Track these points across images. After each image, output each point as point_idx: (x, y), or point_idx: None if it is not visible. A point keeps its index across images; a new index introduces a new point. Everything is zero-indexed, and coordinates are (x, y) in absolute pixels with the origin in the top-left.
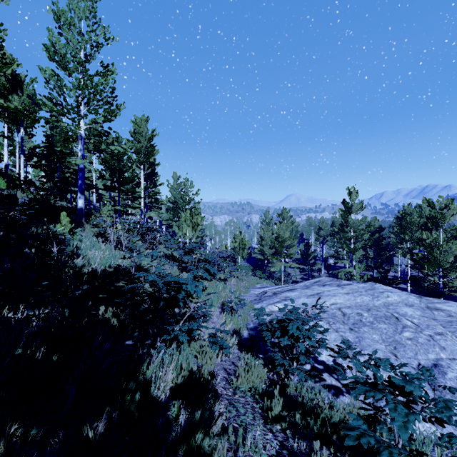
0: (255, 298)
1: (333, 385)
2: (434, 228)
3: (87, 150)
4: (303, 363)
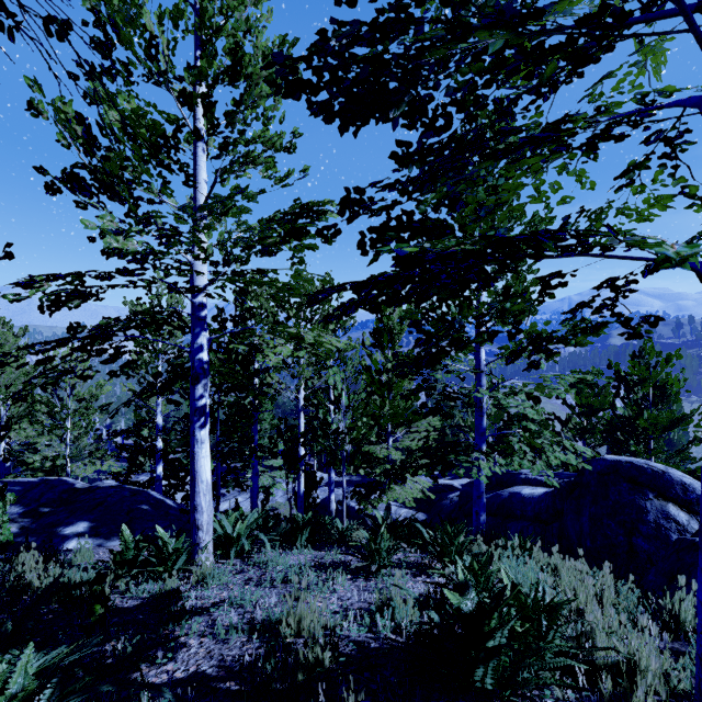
0: None
1: None
2: None
3: None
4: None
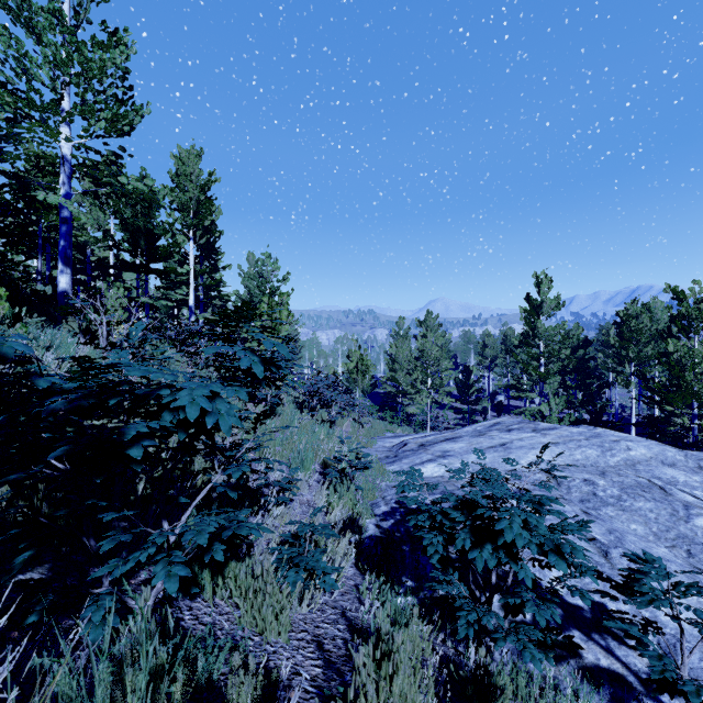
0: (386, 453)
1: (606, 671)
2: (684, 335)
3: (99, 208)
4: None
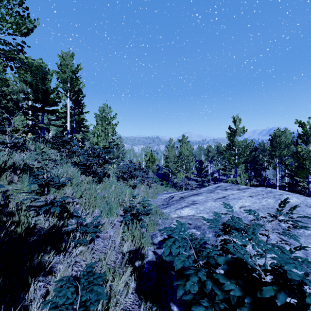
0: (162, 202)
1: None
2: (304, 143)
3: (23, 82)
4: None
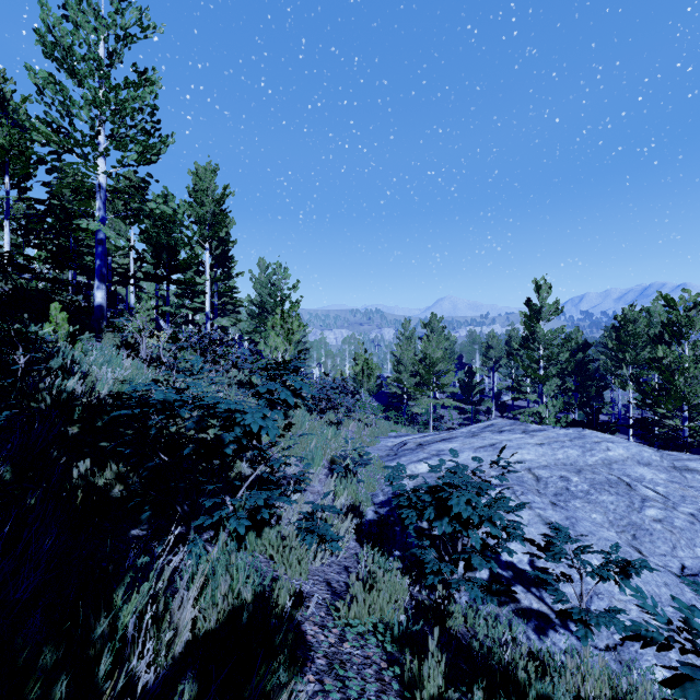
0: (387, 452)
1: (535, 611)
2: (675, 340)
3: (121, 220)
4: (474, 567)
